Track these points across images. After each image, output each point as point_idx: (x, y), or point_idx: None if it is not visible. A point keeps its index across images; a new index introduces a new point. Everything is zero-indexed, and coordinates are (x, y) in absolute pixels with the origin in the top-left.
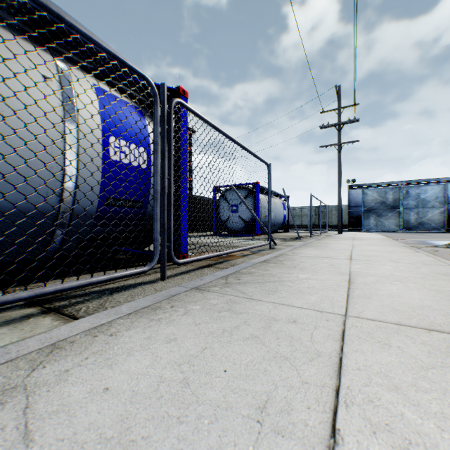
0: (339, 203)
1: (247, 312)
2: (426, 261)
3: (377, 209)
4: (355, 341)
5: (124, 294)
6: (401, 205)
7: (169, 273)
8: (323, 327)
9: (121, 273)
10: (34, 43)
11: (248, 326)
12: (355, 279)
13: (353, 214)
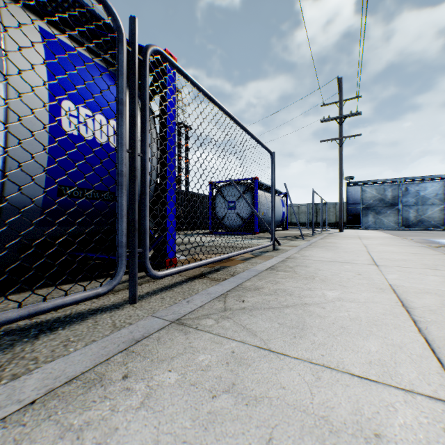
0: (340, 200)
1: (268, 396)
2: None
3: (375, 207)
4: None
5: (56, 338)
6: (400, 202)
7: (146, 288)
8: None
9: (54, 301)
10: None
11: None
12: (408, 300)
13: (351, 211)
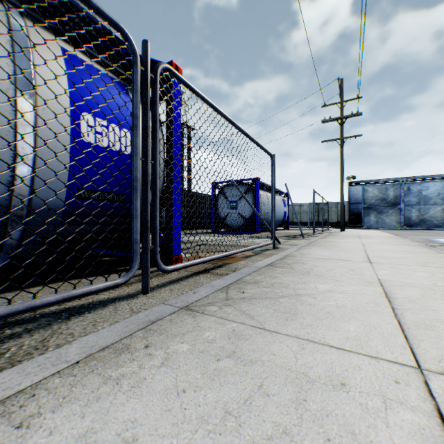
0: (341, 199)
1: (261, 359)
2: None
3: (377, 206)
4: None
5: (85, 320)
6: (402, 202)
7: (156, 281)
8: (397, 401)
9: (82, 289)
10: None
11: (267, 398)
12: (392, 292)
13: (353, 211)
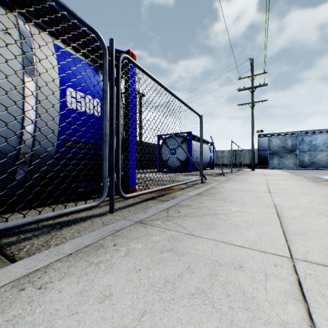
0: (252, 147)
1: (189, 253)
2: None
3: (279, 152)
4: (320, 300)
5: (72, 229)
6: (298, 149)
7: (118, 205)
8: (274, 276)
9: (70, 208)
10: None
11: (192, 274)
12: (282, 212)
13: (261, 155)
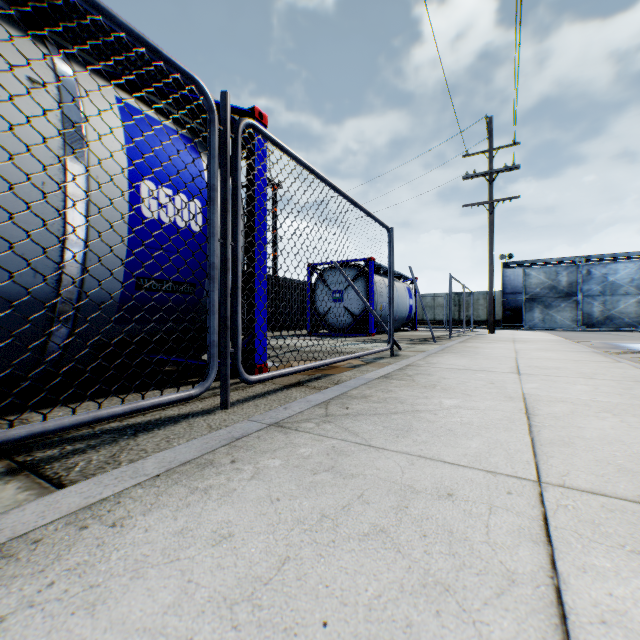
0: (490, 288)
1: (364, 474)
2: (638, 377)
3: (544, 298)
4: (574, 543)
5: (156, 436)
6: (580, 291)
7: (236, 396)
8: (504, 508)
9: (152, 400)
10: (16, 27)
11: (366, 505)
12: (535, 408)
13: (509, 304)
